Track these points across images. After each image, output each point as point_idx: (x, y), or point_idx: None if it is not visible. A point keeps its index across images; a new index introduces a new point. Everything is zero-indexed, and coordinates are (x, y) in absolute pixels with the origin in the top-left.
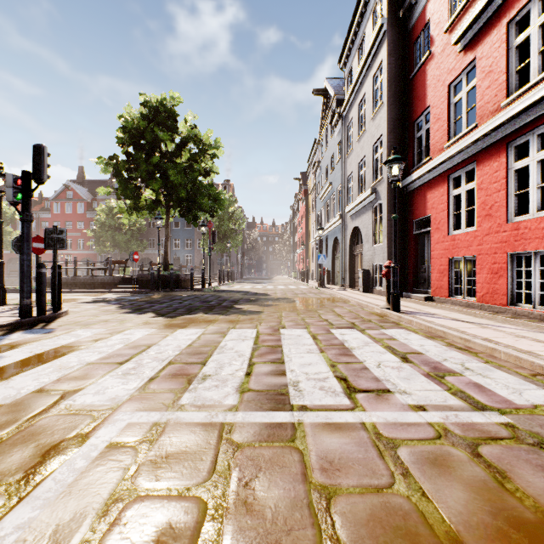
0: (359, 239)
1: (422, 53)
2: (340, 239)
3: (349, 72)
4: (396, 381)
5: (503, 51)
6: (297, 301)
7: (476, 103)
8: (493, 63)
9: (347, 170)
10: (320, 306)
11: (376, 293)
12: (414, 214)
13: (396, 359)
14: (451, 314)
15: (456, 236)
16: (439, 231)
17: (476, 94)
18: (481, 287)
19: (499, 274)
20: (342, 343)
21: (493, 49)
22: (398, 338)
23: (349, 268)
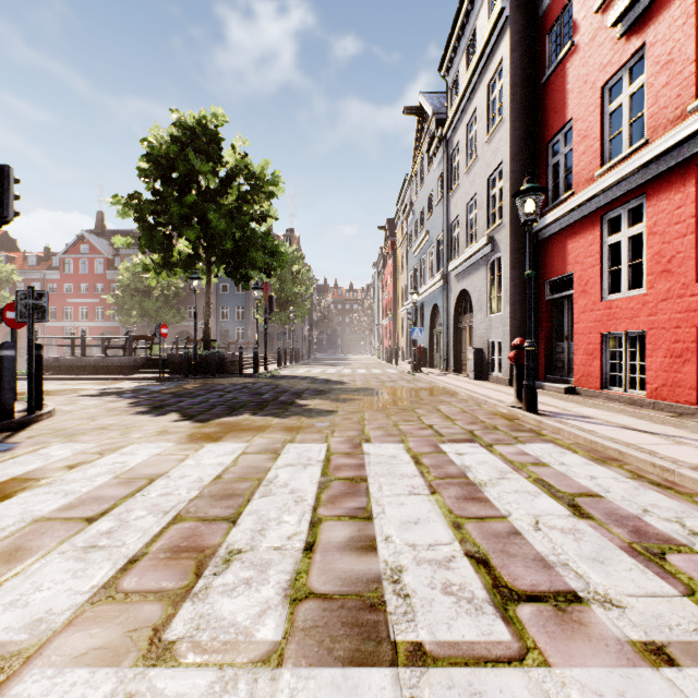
0: (468, 306)
1: (559, 47)
2: (441, 306)
3: (454, 81)
4: (581, 567)
5: (691, 29)
6: (385, 393)
7: (646, 109)
8: (674, 48)
9: (450, 213)
10: (419, 401)
11: (492, 381)
12: (548, 272)
13: (562, 511)
14: (615, 418)
15: (613, 302)
16: (587, 295)
17: (646, 97)
18: (654, 376)
19: (684, 357)
20: (463, 473)
21: (674, 28)
22: (549, 462)
23: (454, 345)
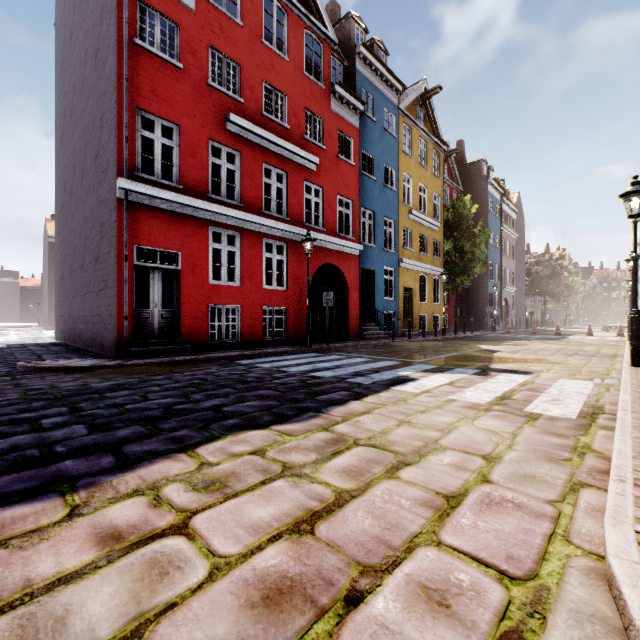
0: None
1: None
2: None
3: None
4: None
5: None
6: None
7: None
8: None
9: None
10: None
11: None
12: None
13: None
14: None
15: None
16: None
17: None
18: None
19: None
20: None
21: None
22: None
23: None
